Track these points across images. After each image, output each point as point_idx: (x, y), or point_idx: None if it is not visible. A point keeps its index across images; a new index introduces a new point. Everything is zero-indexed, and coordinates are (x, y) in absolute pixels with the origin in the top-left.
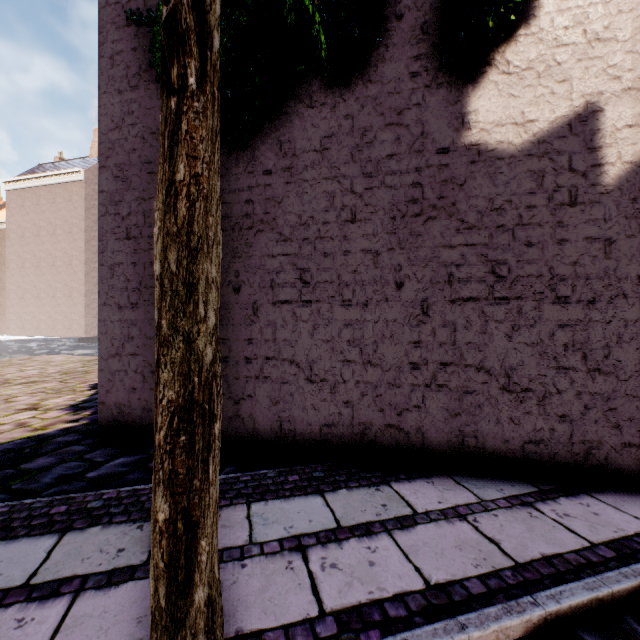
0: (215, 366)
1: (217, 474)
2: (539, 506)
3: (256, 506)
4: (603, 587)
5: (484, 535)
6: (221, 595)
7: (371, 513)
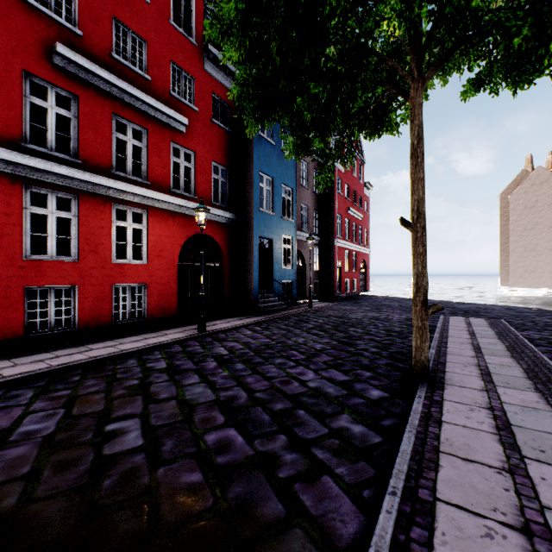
0: (418, 293)
1: (418, 320)
2: (517, 534)
3: (549, 413)
4: (400, 455)
5: (475, 461)
6: (420, 352)
7: (527, 440)
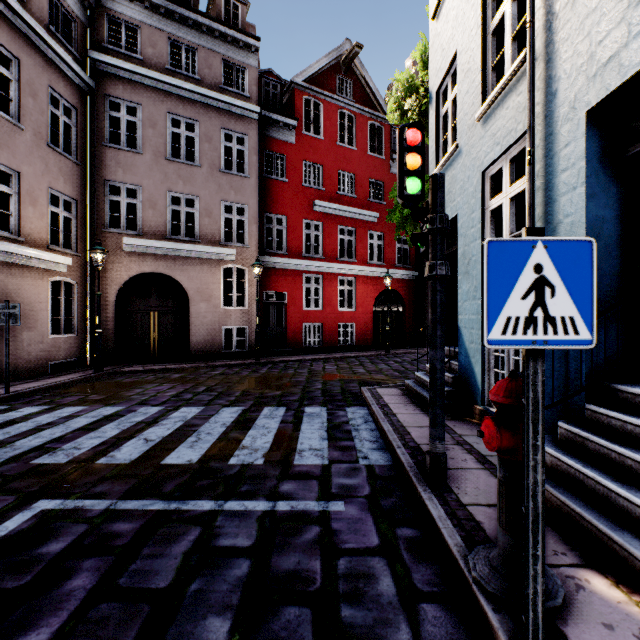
0: None
1: None
2: None
3: None
4: None
5: None
6: None
7: None
